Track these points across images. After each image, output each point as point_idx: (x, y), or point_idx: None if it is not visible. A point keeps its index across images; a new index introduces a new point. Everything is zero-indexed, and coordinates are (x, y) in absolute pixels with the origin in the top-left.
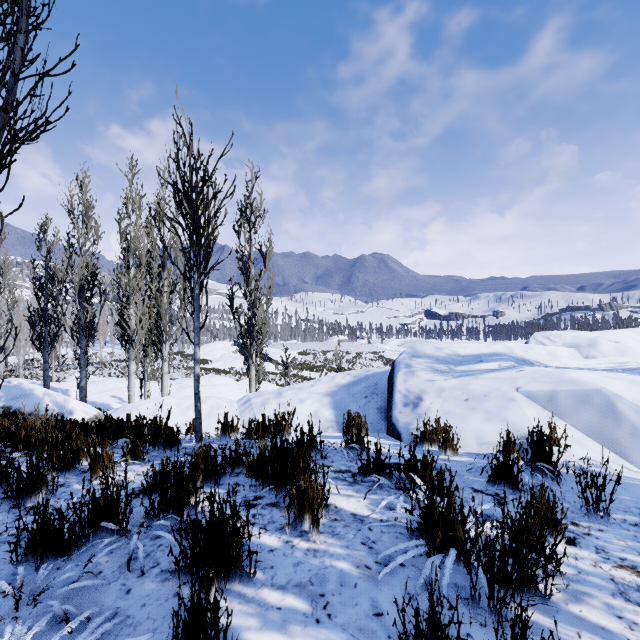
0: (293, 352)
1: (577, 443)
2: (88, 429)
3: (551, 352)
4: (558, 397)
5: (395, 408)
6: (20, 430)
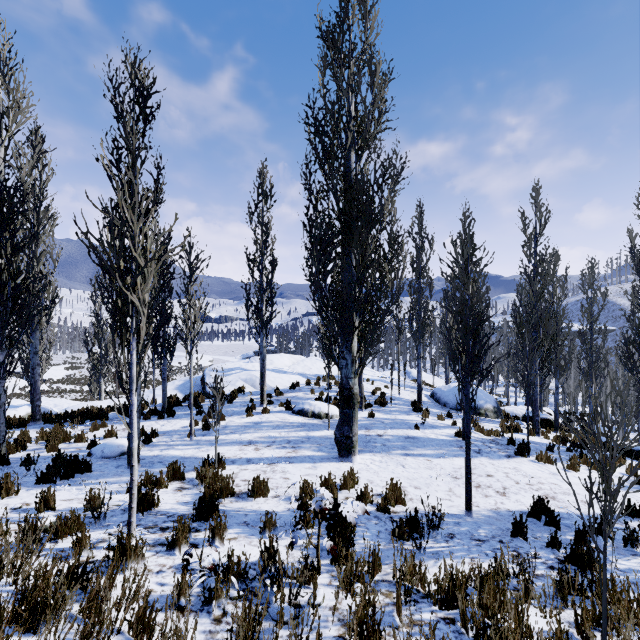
0: (59, 367)
1: (248, 387)
2: (110, 407)
3: (253, 365)
4: (247, 379)
5: (207, 388)
6: (92, 409)
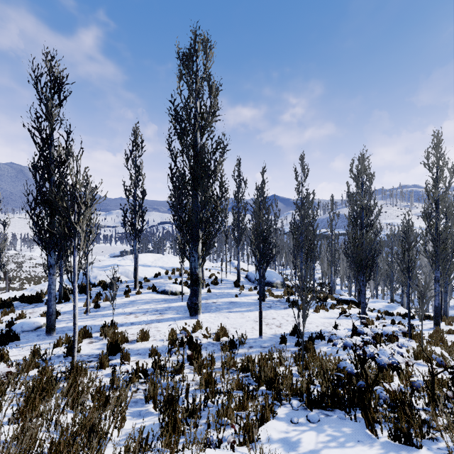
0: None
1: (123, 278)
2: (12, 298)
3: (126, 262)
4: (122, 272)
5: (91, 280)
6: None
